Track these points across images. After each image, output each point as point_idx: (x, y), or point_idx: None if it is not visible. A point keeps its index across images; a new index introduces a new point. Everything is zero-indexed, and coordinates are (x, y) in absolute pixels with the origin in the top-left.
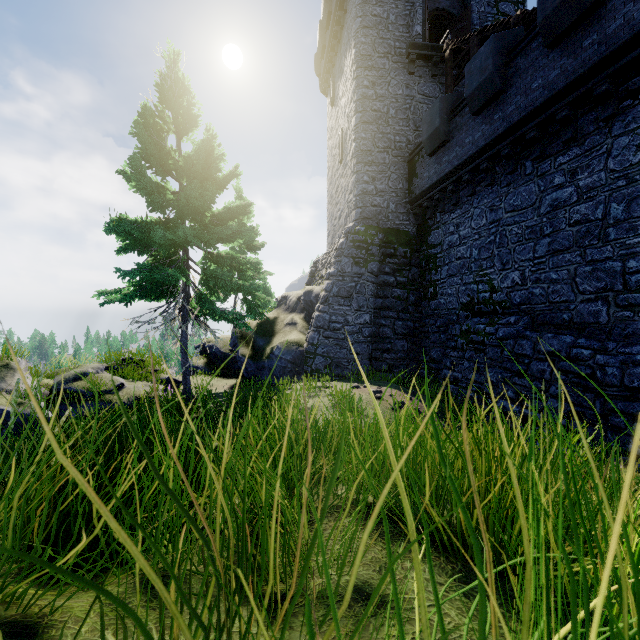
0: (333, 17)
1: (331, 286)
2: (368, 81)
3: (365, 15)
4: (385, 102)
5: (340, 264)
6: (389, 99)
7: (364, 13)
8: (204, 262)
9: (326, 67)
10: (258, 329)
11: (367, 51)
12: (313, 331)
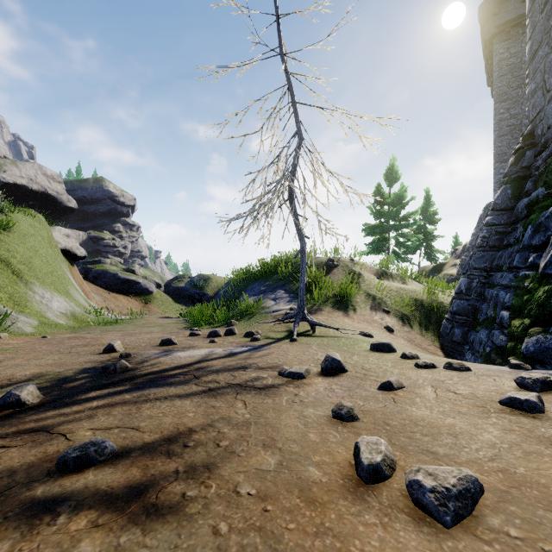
0: (488, 62)
1: (471, 241)
2: (503, 109)
3: (501, 69)
4: (518, 117)
5: (478, 228)
6: (522, 114)
7: (500, 68)
8: (395, 237)
9: (491, 85)
10: (432, 269)
11: (502, 90)
12: (459, 267)
